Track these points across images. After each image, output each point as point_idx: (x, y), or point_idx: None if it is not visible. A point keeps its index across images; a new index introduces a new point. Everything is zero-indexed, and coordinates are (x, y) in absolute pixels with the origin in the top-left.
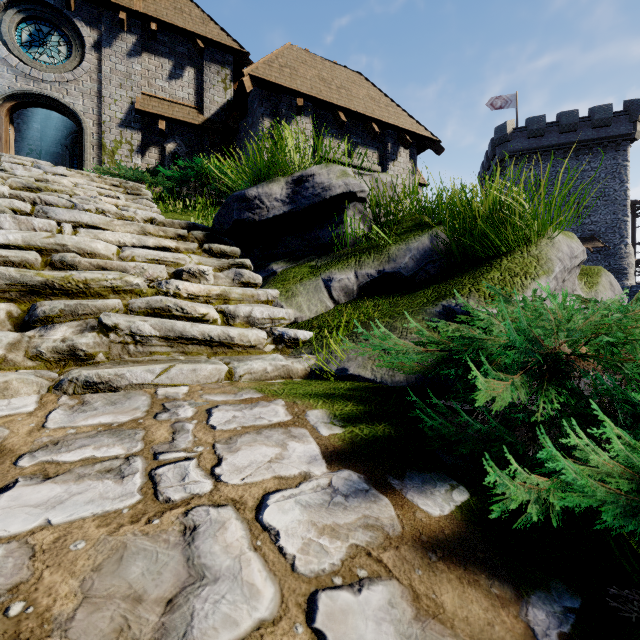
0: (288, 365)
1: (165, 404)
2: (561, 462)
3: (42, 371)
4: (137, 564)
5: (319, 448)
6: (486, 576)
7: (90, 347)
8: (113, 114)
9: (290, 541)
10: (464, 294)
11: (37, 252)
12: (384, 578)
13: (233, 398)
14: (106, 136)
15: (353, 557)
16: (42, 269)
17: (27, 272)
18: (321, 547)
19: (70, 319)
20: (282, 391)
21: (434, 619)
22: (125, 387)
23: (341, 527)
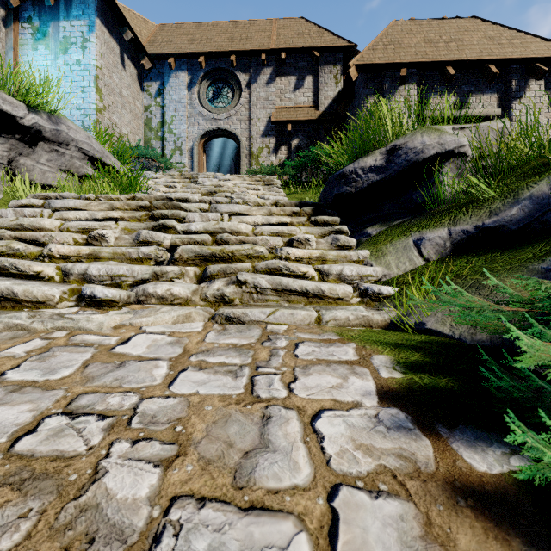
0: (368, 316)
1: (270, 336)
2: None
3: (207, 308)
4: (234, 427)
5: (375, 386)
6: (522, 541)
7: (231, 294)
8: (258, 129)
9: (331, 445)
10: None
11: (210, 234)
12: (402, 498)
13: (316, 337)
14: (253, 146)
15: (379, 473)
16: (211, 245)
17: (203, 248)
18: (354, 457)
19: (223, 276)
20: (357, 336)
21: (441, 546)
22: (248, 322)
23: (376, 449)
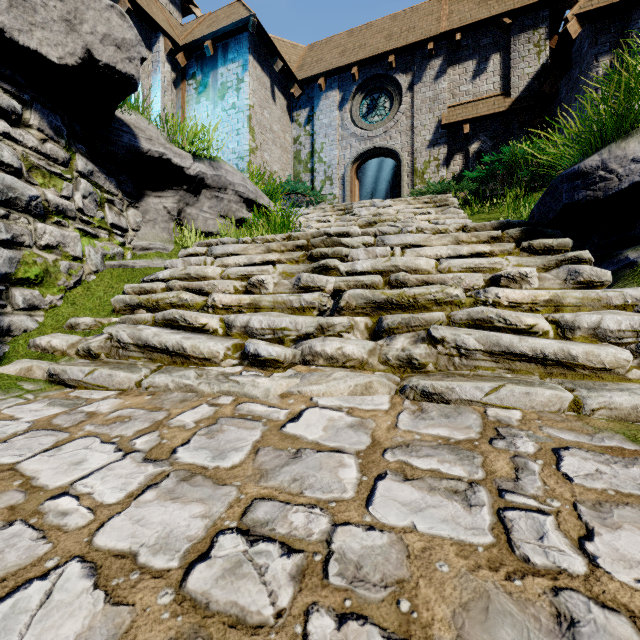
0: None
1: (498, 429)
2: None
3: (389, 374)
4: (506, 629)
5: None
6: None
7: (422, 357)
8: (423, 139)
9: None
10: None
11: (379, 274)
12: None
13: (588, 441)
14: (417, 161)
15: None
16: (383, 288)
17: (375, 292)
18: None
19: (405, 330)
20: None
21: None
22: (455, 401)
23: None
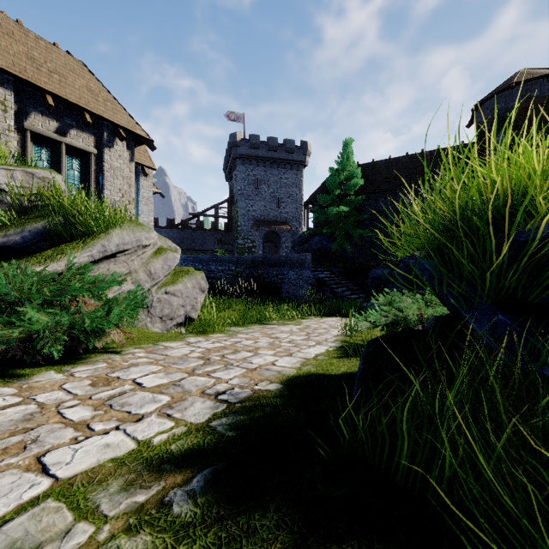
0: None
1: None
2: None
3: None
4: None
5: None
6: None
7: None
8: None
9: None
10: (17, 263)
11: None
12: None
13: None
14: None
15: None
16: None
17: None
18: None
19: None
20: None
21: None
22: None
23: None
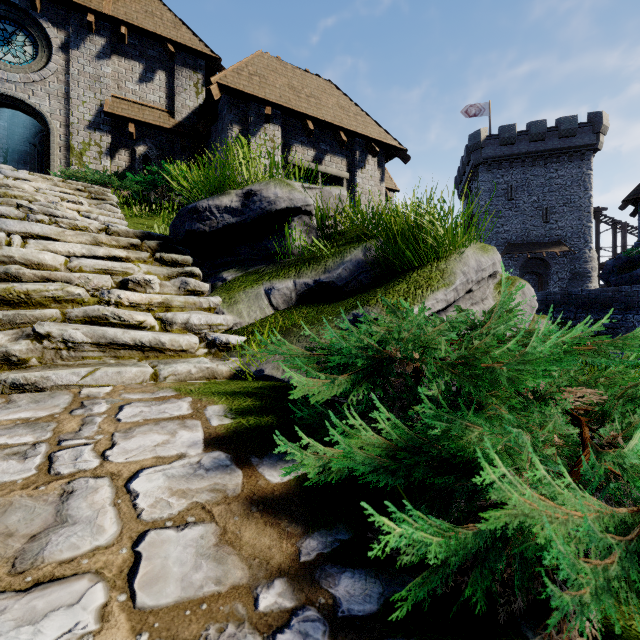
0: (213, 367)
1: (84, 402)
2: (335, 437)
3: None
4: (17, 514)
5: (204, 435)
6: (288, 521)
7: (23, 353)
8: (81, 116)
9: (145, 500)
10: (371, 304)
11: None
12: (206, 522)
13: (149, 396)
14: (74, 138)
15: (190, 509)
16: None
17: None
18: (168, 503)
19: (8, 327)
20: (197, 390)
21: (229, 545)
22: (51, 388)
23: (192, 491)
